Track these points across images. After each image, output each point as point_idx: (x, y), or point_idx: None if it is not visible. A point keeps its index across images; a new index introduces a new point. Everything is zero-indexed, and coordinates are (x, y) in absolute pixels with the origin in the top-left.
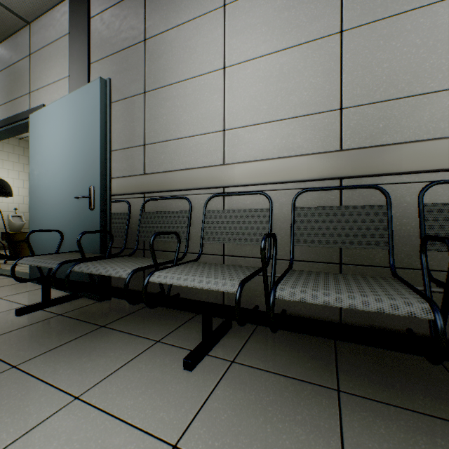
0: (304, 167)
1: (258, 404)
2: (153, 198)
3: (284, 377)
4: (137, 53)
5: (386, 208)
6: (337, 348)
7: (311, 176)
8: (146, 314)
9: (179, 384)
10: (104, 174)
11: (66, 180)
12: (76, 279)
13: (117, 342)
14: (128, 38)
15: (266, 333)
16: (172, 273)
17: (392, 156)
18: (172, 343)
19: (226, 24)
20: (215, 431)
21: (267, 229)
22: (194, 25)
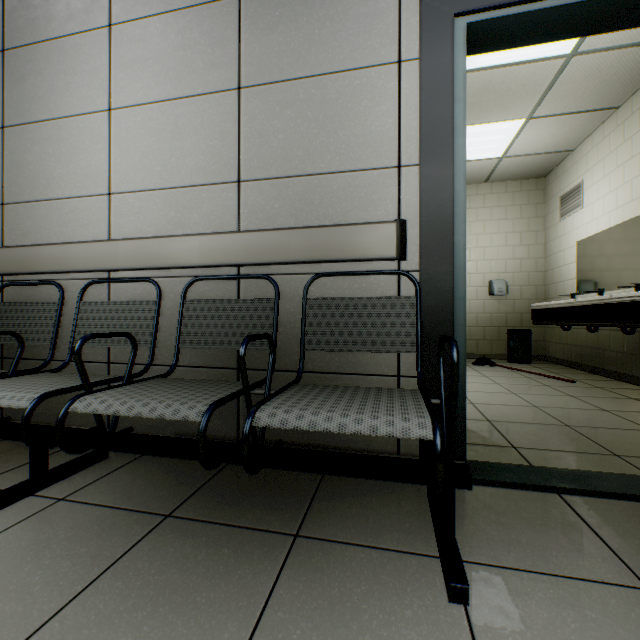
0: (197, 249)
1: (44, 543)
2: (12, 283)
3: (114, 510)
4: None
5: (274, 303)
6: (223, 470)
7: (204, 261)
8: None
9: None
10: None
11: None
12: None
13: None
14: None
15: (149, 461)
16: None
17: (283, 243)
18: None
19: (112, 52)
20: None
21: (152, 327)
22: (72, 44)
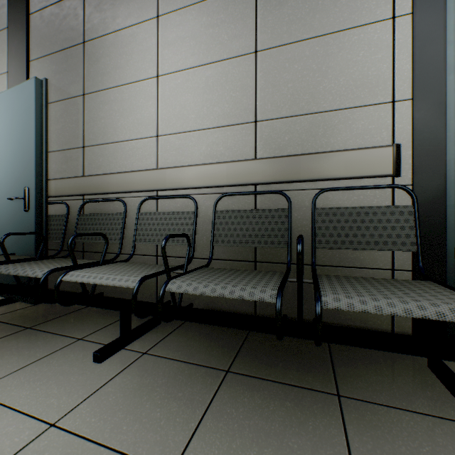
0: (224, 173)
1: (149, 386)
2: (91, 201)
3: (185, 363)
4: (77, 55)
5: (287, 212)
6: (248, 337)
7: (230, 182)
8: (80, 315)
9: (83, 374)
10: (40, 175)
11: (1, 181)
12: (11, 283)
13: (37, 341)
14: (67, 39)
15: (190, 327)
16: (85, 272)
17: (293, 166)
18: (93, 340)
19: (159, 35)
20: (97, 410)
21: (192, 230)
22: (131, 32)
